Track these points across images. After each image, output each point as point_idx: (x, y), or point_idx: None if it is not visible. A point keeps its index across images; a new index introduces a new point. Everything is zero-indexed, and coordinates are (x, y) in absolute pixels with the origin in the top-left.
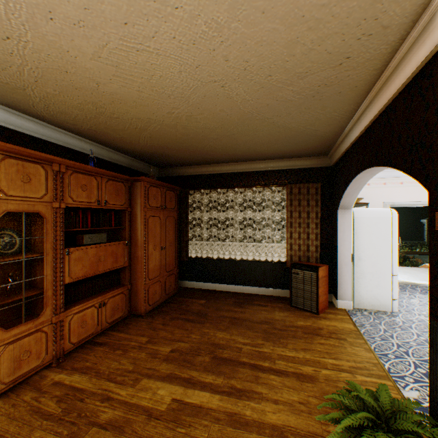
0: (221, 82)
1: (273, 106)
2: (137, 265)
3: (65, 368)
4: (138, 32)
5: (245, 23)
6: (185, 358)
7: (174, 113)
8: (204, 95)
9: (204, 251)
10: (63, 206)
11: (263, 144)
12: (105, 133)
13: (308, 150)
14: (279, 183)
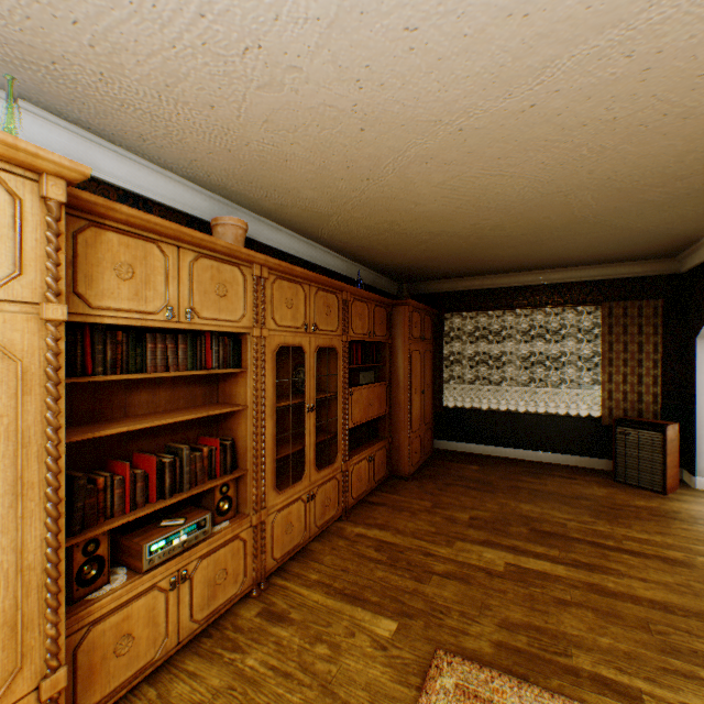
0: (567, 192)
1: (621, 208)
2: (398, 412)
3: (357, 522)
4: (506, 163)
5: (635, 144)
6: (494, 527)
7: (478, 225)
8: (535, 205)
9: (465, 399)
10: (349, 339)
11: (577, 249)
12: (371, 248)
13: (644, 253)
14: (588, 301)
